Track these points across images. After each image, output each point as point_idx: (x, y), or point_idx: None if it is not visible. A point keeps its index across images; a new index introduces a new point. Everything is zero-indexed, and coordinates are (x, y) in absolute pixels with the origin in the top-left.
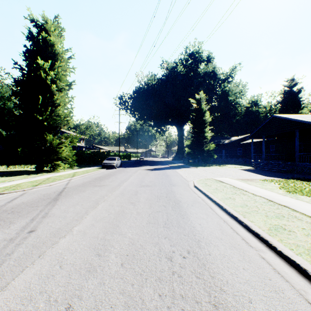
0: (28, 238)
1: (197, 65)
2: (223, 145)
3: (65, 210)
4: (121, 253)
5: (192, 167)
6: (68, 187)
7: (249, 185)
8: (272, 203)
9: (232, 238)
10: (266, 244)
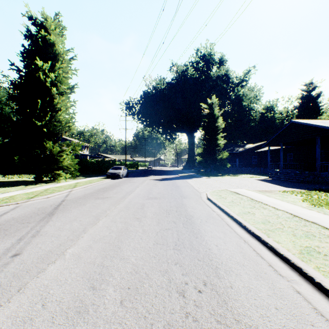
0: (10, 265)
1: (208, 68)
2: (236, 153)
3: (60, 227)
4: (121, 285)
5: (204, 177)
6: (67, 199)
7: (268, 197)
8: (298, 219)
9: (256, 264)
10: (299, 273)
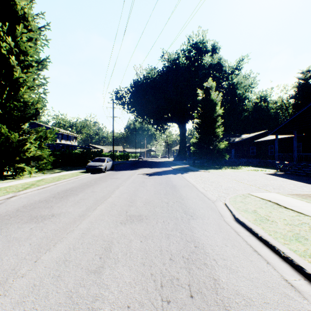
0: None
1: (200, 57)
2: (232, 144)
3: None
4: None
5: (202, 171)
6: None
7: None
8: None
9: None
10: None
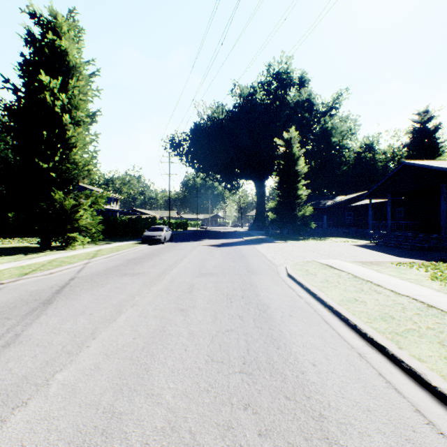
0: None
1: (284, 91)
2: (324, 208)
3: (55, 328)
4: None
5: (280, 242)
6: (79, 277)
7: (378, 273)
8: (437, 313)
9: (391, 407)
10: None
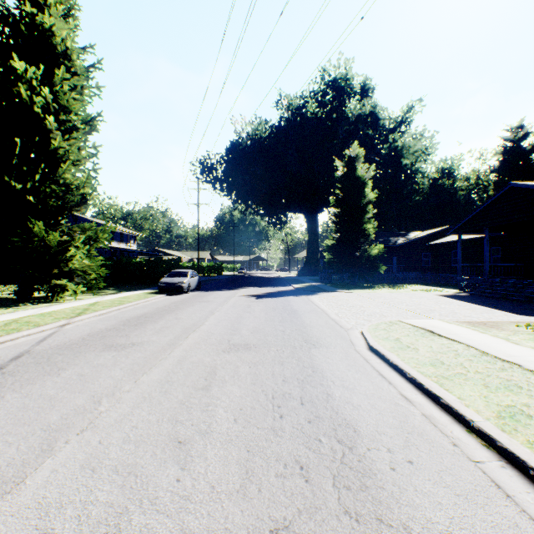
0: None
1: (342, 103)
2: (393, 248)
3: None
4: None
5: (341, 291)
6: (33, 352)
7: (515, 346)
8: None
9: None
10: None
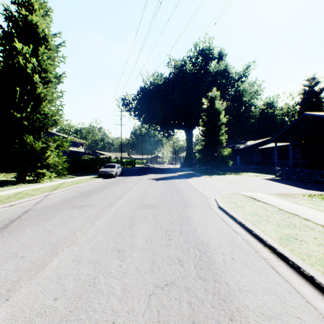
0: None
1: (207, 64)
2: (237, 150)
3: None
4: None
5: (205, 176)
6: (34, 209)
7: (299, 206)
8: None
9: None
10: None
